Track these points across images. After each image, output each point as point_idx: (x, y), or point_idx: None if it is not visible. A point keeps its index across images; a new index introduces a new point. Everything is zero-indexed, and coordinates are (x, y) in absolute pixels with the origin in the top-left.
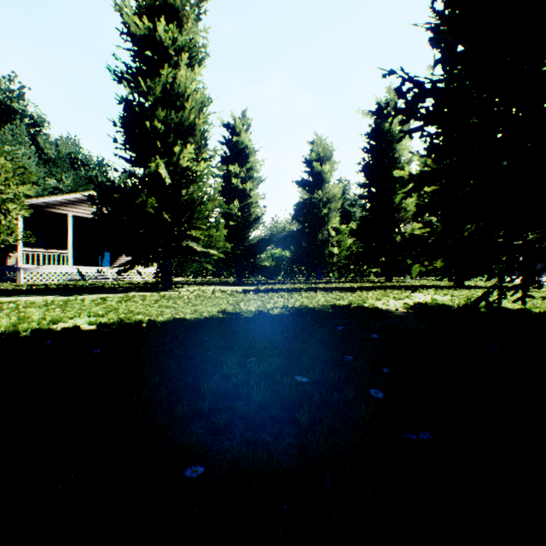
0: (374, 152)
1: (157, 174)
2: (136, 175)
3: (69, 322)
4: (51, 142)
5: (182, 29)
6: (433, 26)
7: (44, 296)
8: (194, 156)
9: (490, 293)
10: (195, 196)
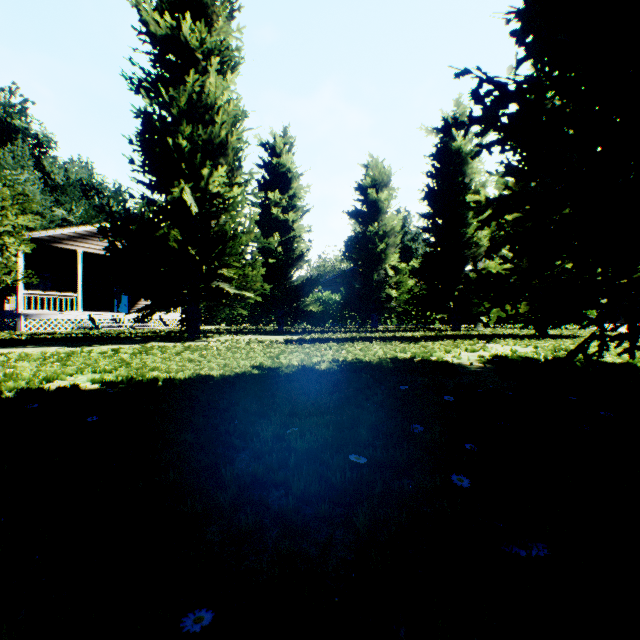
0: (439, 176)
1: (181, 201)
2: (156, 202)
3: (68, 380)
4: (59, 166)
5: (211, 29)
6: (520, 10)
7: (45, 347)
8: (226, 180)
9: (588, 343)
10: (227, 228)
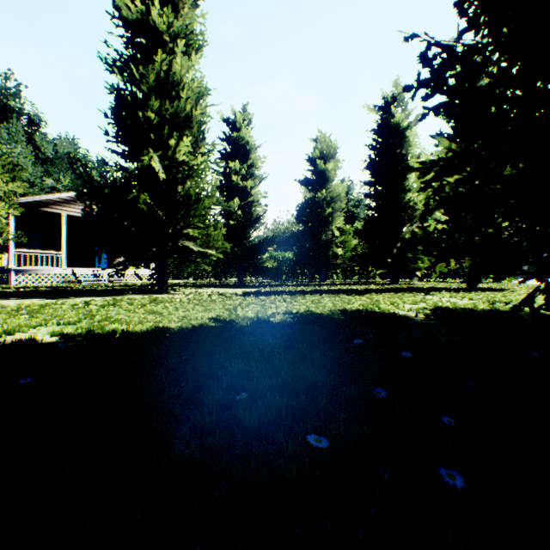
0: (380, 149)
1: (151, 168)
2: (128, 170)
3: (30, 332)
4: (49, 141)
5: (178, 15)
6: None
7: (26, 299)
8: (191, 149)
9: (534, 297)
10: (192, 192)
